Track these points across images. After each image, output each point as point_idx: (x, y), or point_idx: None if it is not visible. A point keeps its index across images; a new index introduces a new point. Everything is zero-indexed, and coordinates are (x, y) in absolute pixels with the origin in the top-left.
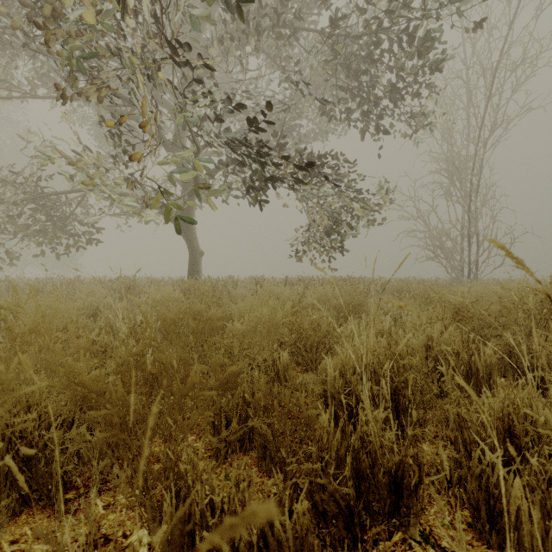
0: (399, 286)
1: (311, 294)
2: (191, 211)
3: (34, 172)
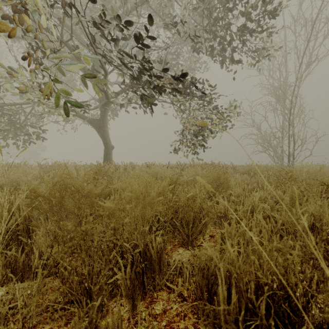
0: (249, 168)
1: (186, 174)
2: (105, 119)
3: None
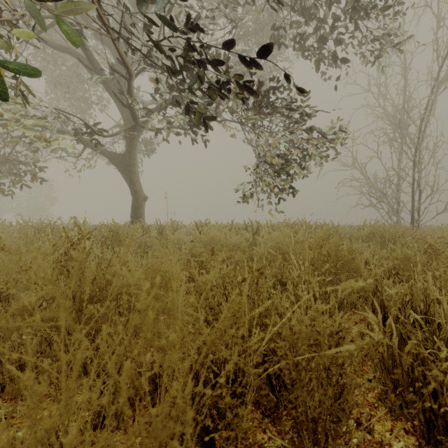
0: (369, 231)
1: (264, 241)
2: (132, 154)
3: None
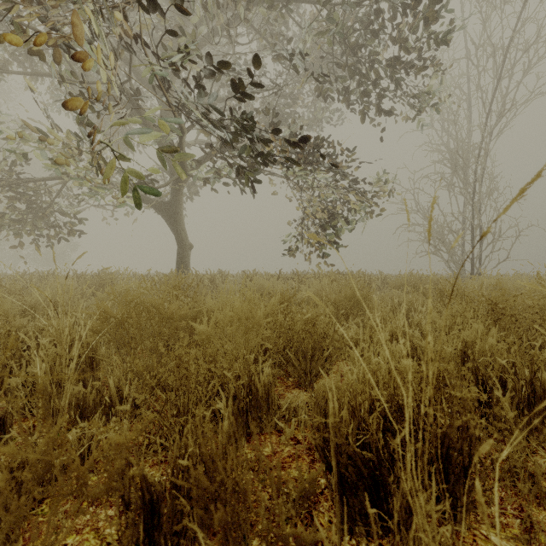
0: (404, 280)
1: (306, 289)
2: (178, 201)
3: (5, 156)
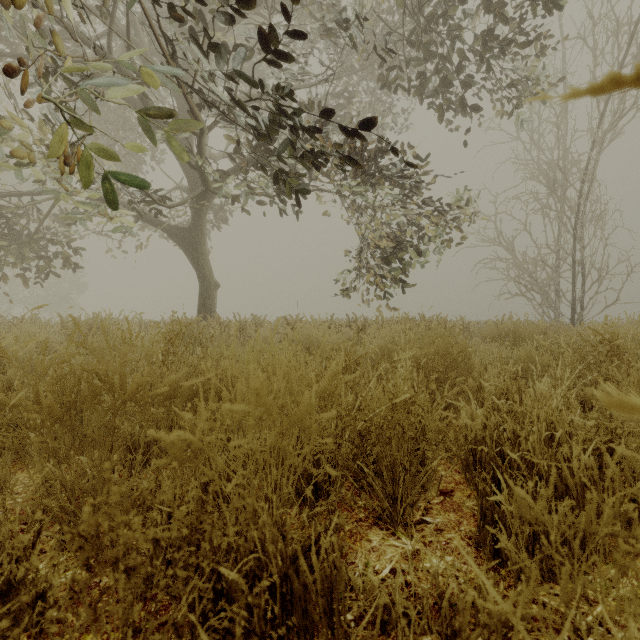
0: (502, 328)
1: (370, 340)
2: (200, 227)
3: None
